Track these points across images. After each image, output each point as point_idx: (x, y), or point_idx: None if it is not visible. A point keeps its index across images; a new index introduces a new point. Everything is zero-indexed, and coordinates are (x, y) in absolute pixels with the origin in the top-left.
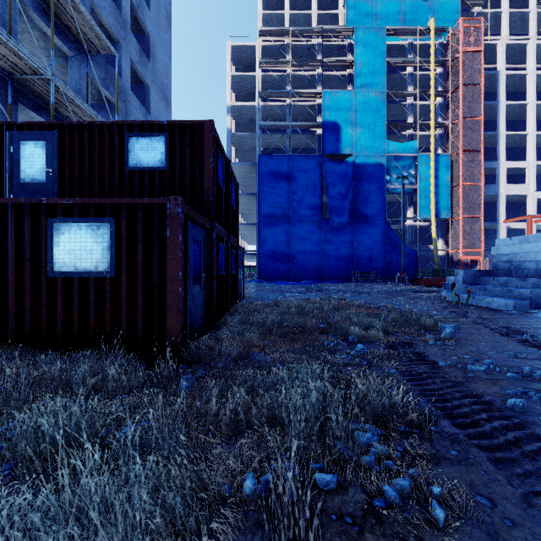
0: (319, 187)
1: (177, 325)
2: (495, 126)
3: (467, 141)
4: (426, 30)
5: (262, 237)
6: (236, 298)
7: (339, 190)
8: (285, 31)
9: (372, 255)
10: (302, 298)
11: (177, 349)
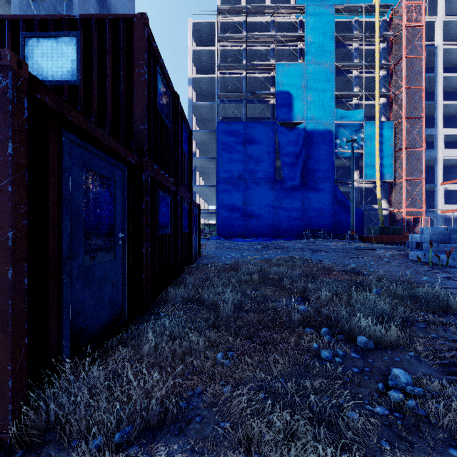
0: (272, 151)
1: (0, 359)
2: (432, 97)
3: (409, 109)
4: (371, 8)
5: (220, 198)
6: (189, 259)
7: (291, 154)
8: (241, 9)
9: (321, 214)
10: (261, 258)
11: (2, 416)
